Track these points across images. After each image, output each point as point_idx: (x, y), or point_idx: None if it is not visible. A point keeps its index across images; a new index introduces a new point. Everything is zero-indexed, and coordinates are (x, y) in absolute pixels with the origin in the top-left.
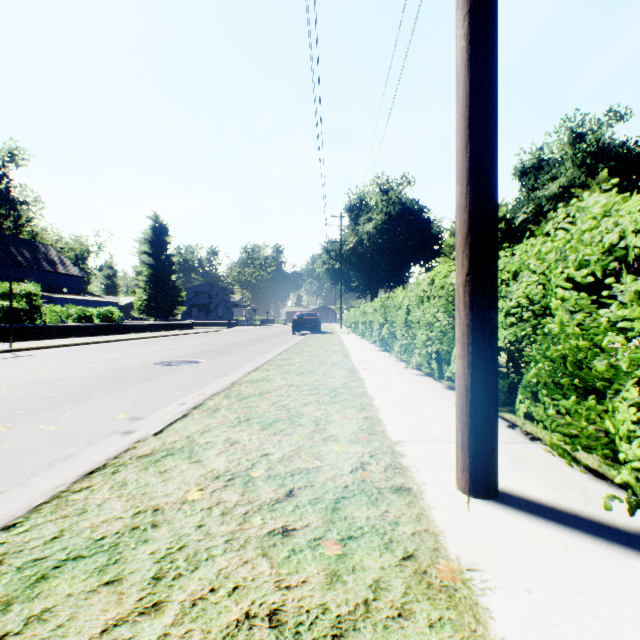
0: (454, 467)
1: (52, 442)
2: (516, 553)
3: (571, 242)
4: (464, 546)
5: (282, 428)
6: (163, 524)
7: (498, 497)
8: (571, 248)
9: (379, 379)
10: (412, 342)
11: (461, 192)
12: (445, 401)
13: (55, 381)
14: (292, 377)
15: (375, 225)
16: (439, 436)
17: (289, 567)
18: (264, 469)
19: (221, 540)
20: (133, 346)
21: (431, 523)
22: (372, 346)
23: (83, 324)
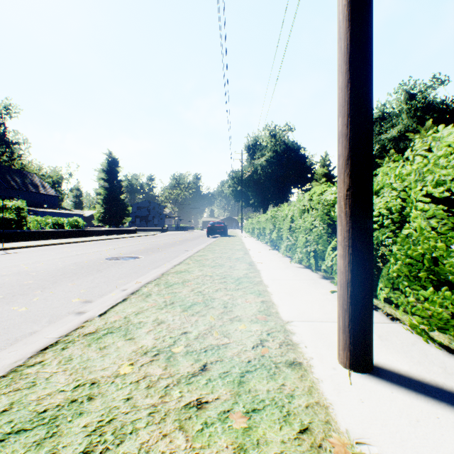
0: (334, 344)
1: (21, 321)
2: (396, 426)
3: (427, 165)
4: (351, 419)
5: (198, 310)
6: (97, 397)
7: (373, 371)
8: (428, 169)
9: (271, 271)
10: (295, 243)
11: (343, 123)
12: (322, 288)
13: (31, 272)
14: (206, 269)
15: (266, 159)
16: (320, 317)
17: (202, 441)
18: (183, 346)
19: (145, 413)
20: (92, 246)
21: (321, 396)
22: (265, 246)
23: (57, 230)
